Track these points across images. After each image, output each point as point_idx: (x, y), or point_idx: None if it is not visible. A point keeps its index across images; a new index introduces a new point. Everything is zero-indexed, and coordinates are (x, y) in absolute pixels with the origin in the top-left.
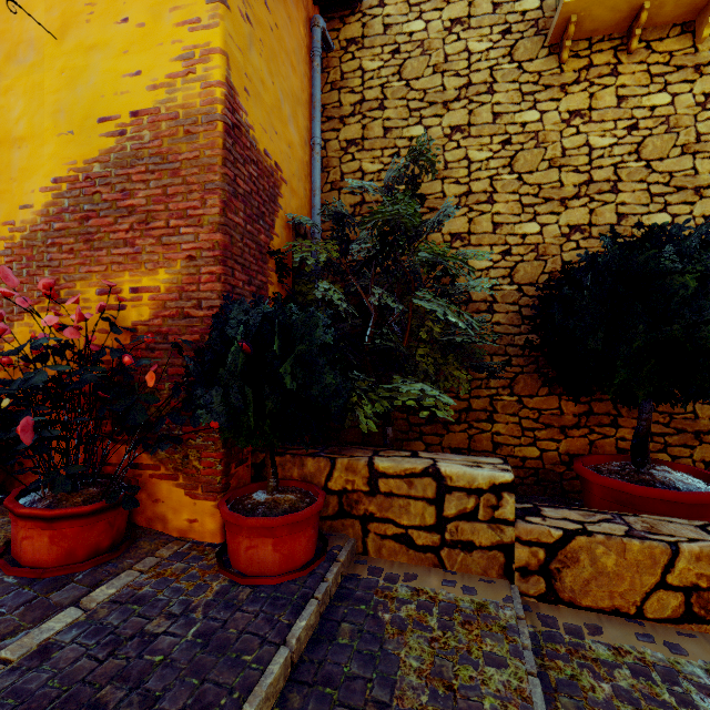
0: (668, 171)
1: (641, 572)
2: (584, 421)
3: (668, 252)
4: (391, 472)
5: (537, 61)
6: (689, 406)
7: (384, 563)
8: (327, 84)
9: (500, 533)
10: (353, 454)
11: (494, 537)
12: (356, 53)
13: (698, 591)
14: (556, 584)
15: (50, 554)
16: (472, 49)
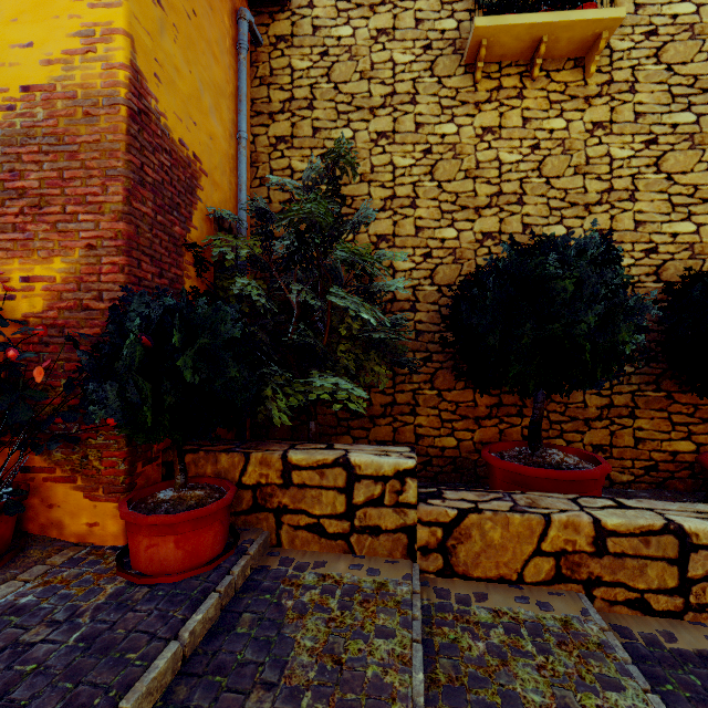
0: (564, 188)
1: (522, 543)
2: (495, 411)
3: (552, 259)
4: (304, 463)
5: (455, 78)
6: (580, 396)
7: (296, 553)
8: (256, 79)
9: (404, 516)
10: (269, 448)
11: (398, 520)
12: (286, 51)
13: (565, 555)
14: (452, 559)
15: None
16: (396, 60)
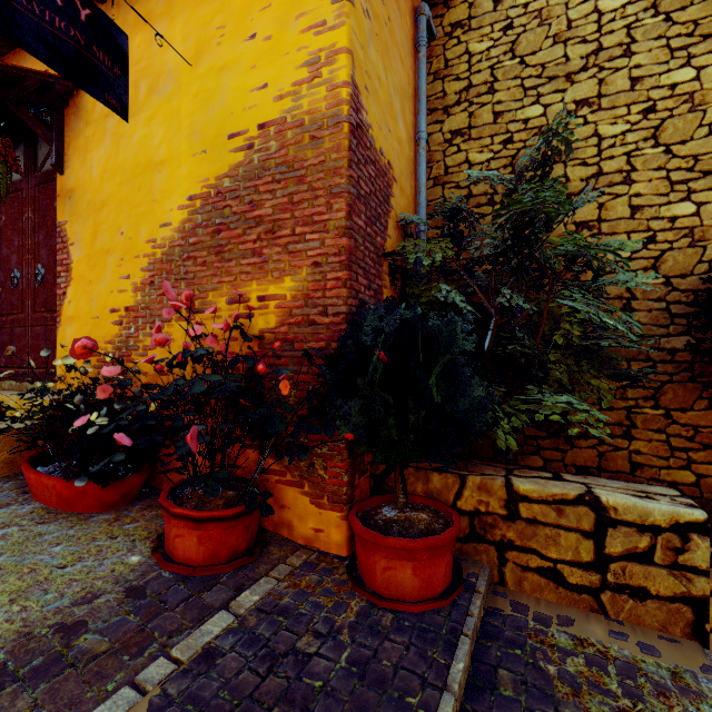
0: None
1: None
2: None
3: None
4: (534, 495)
5: (692, 8)
6: None
7: (527, 598)
8: (430, 75)
9: (687, 582)
10: (483, 471)
11: (677, 587)
12: (462, 37)
13: None
14: None
15: (198, 553)
16: (602, 8)
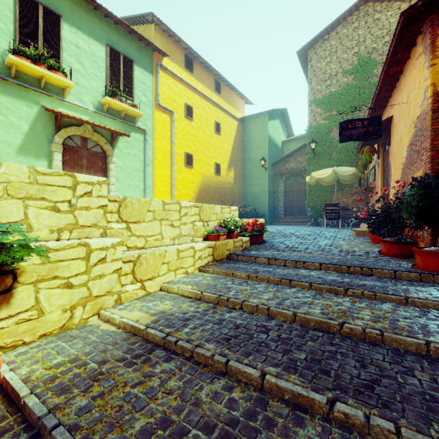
0: None
1: None
2: None
3: None
4: None
5: None
6: None
7: None
8: None
9: None
10: None
11: None
12: None
13: None
14: None
15: (384, 250)
16: None
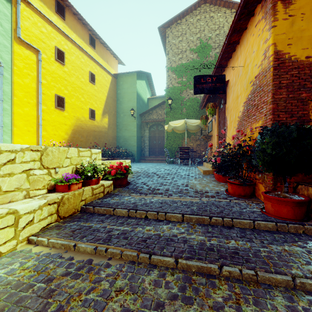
0: None
1: None
2: None
3: None
4: None
5: None
6: None
7: None
8: None
9: None
10: None
11: None
12: None
13: None
14: None
15: (231, 191)
16: None
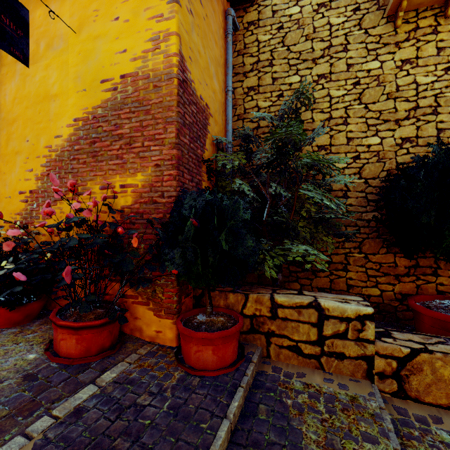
0: None
1: None
2: (412, 271)
3: None
4: (286, 304)
5: (378, 27)
6: None
7: (282, 364)
8: (235, 52)
9: (364, 348)
10: (259, 291)
11: (359, 351)
12: (254, 31)
13: None
14: (405, 385)
15: (76, 350)
16: (332, 22)
